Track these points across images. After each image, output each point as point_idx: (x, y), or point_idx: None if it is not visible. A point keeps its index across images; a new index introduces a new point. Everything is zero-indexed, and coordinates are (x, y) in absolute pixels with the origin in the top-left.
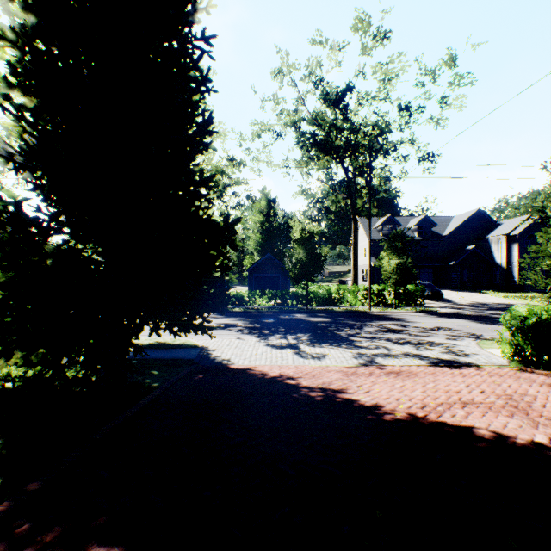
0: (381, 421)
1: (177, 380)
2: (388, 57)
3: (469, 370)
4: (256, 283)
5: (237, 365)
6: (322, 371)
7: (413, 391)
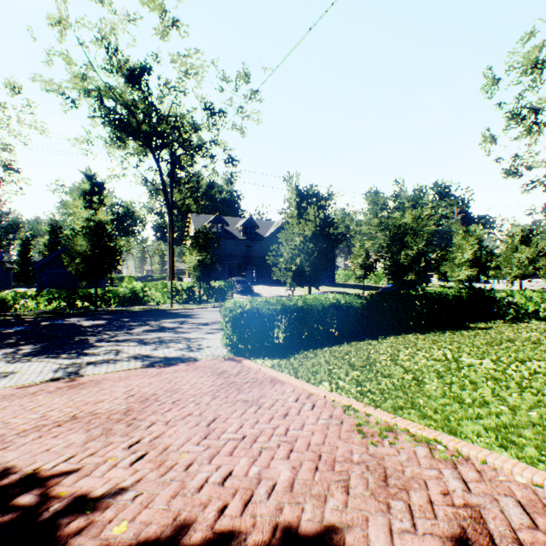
0: None
1: None
2: (186, 49)
3: (177, 367)
4: (50, 282)
5: None
6: None
7: (36, 412)
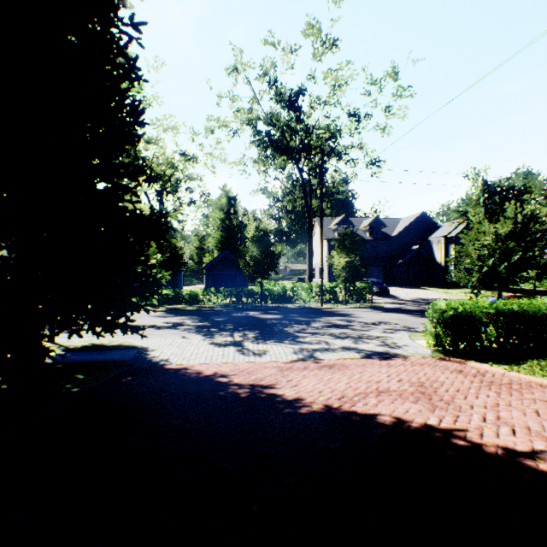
0: (297, 414)
1: (101, 383)
2: (338, 64)
3: (396, 361)
4: (213, 281)
5: (174, 365)
6: (259, 367)
7: (338, 383)
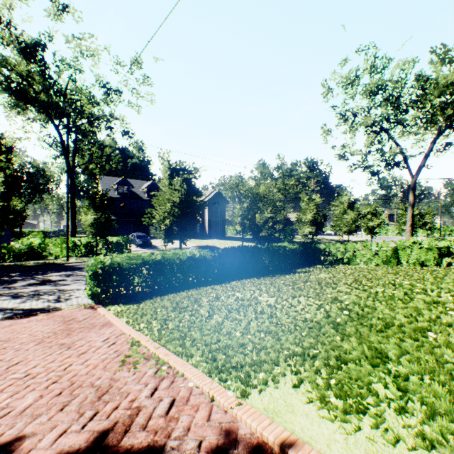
0: None
1: None
2: (80, 33)
3: (35, 317)
4: None
5: None
6: None
7: None
